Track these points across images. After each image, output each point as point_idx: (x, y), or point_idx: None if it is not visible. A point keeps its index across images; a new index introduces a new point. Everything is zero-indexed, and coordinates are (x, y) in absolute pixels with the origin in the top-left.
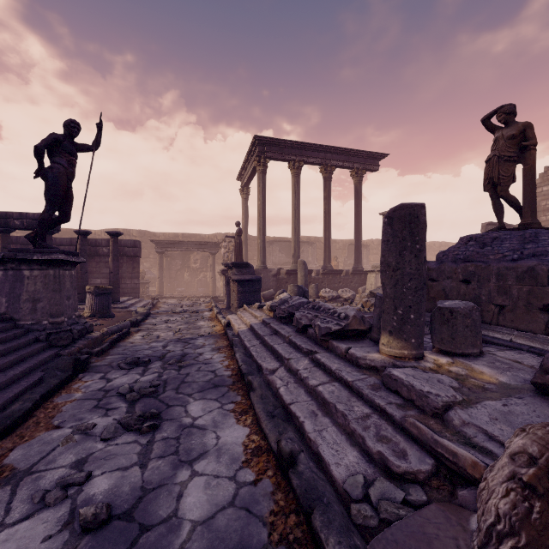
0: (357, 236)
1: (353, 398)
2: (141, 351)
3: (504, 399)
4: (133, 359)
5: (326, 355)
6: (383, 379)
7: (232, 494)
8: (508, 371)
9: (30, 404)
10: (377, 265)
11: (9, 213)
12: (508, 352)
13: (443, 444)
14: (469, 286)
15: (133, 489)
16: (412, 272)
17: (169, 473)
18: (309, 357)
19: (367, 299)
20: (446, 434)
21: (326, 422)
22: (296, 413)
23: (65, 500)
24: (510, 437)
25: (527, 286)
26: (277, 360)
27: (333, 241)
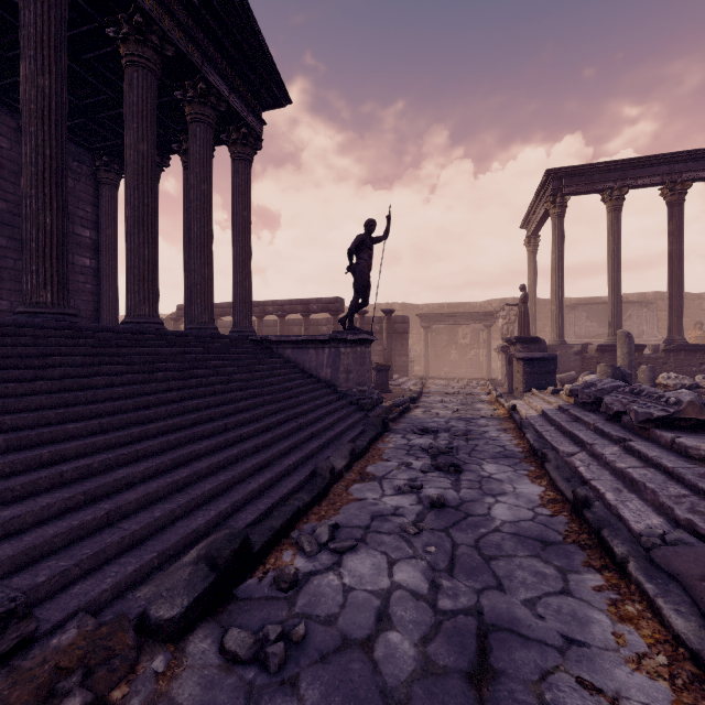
0: None
1: (671, 482)
2: (427, 423)
3: None
4: (424, 427)
5: (643, 444)
6: None
7: (531, 516)
8: None
9: (365, 443)
10: None
11: (310, 299)
12: None
13: None
14: None
15: (454, 498)
16: None
17: (478, 496)
18: (619, 444)
19: None
20: None
21: (631, 497)
22: (596, 486)
23: (413, 493)
24: None
25: None
26: (577, 445)
27: (694, 296)
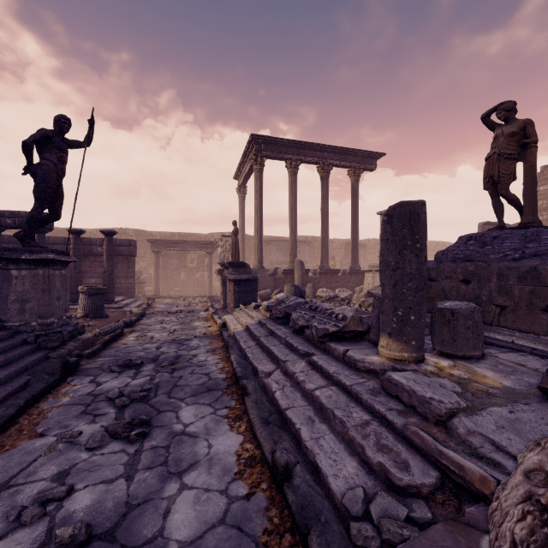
0: (354, 235)
1: (352, 403)
2: (134, 352)
3: (510, 405)
4: (125, 362)
5: (323, 357)
6: (383, 383)
7: (222, 510)
8: (512, 374)
9: (13, 410)
10: (374, 265)
11: (1, 211)
12: (510, 354)
13: (448, 456)
14: (469, 286)
15: (117, 505)
16: (412, 272)
17: (156, 486)
18: (306, 359)
19: (364, 299)
20: (450, 444)
21: (323, 429)
22: (292, 419)
23: (43, 518)
24: (519, 447)
25: (530, 287)
26: (273, 362)
27: (330, 240)
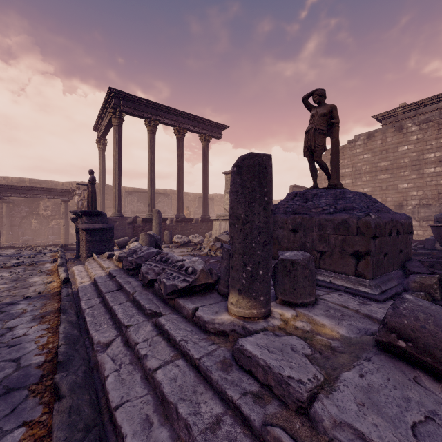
0: (205, 190)
1: (200, 387)
2: None
3: (357, 364)
4: None
5: (171, 318)
6: (235, 354)
7: None
8: (343, 319)
9: None
10: (220, 214)
11: None
12: (332, 294)
13: None
14: (297, 235)
15: None
16: (261, 225)
17: None
18: (152, 321)
19: (213, 244)
20: None
21: (163, 439)
22: (122, 426)
23: None
24: (389, 438)
25: (342, 236)
26: (115, 327)
27: (186, 194)
